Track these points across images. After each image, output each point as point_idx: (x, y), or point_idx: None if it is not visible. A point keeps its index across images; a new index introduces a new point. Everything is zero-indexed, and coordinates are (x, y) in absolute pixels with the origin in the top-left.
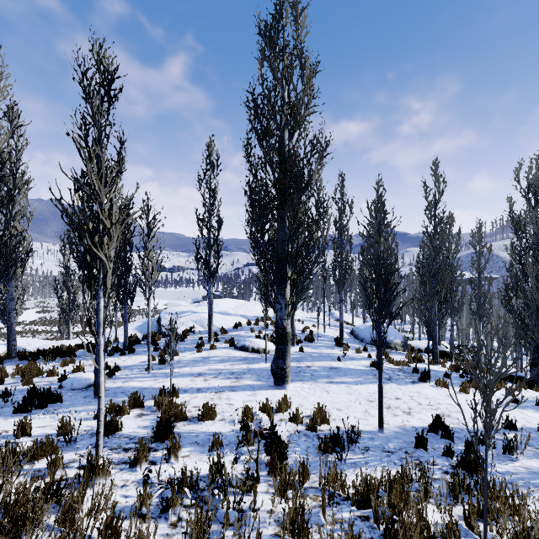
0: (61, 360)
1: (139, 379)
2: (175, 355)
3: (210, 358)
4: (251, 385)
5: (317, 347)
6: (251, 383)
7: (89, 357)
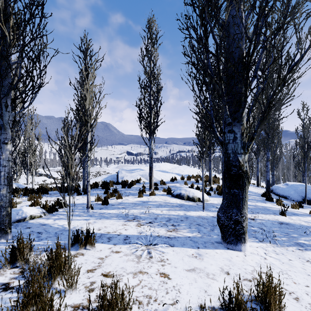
0: (31, 196)
1: (73, 217)
2: (119, 198)
3: (149, 202)
4: (192, 237)
5: (249, 200)
6: (191, 235)
7: (55, 195)
